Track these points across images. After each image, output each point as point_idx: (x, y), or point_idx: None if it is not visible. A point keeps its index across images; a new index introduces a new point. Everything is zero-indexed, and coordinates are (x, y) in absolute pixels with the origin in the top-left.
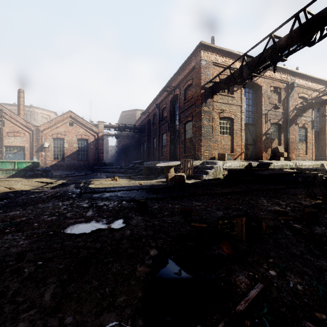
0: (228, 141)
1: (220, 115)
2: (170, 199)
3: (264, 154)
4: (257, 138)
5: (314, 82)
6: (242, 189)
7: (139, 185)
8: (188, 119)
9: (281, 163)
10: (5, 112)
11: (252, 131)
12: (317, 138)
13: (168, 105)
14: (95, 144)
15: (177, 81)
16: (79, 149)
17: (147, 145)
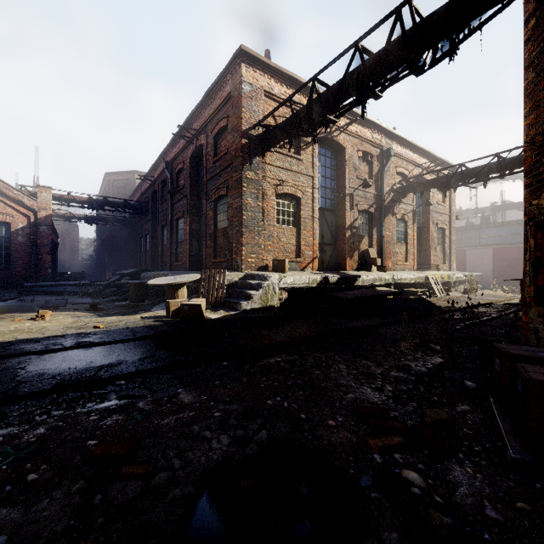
0: (291, 237)
1: (277, 189)
2: (127, 381)
3: (349, 261)
4: (338, 233)
5: (417, 152)
6: (307, 333)
7: (90, 331)
8: (221, 192)
9: (374, 276)
10: None
11: (331, 221)
12: (419, 238)
13: (188, 165)
14: (30, 234)
15: (201, 120)
16: None
17: (151, 239)
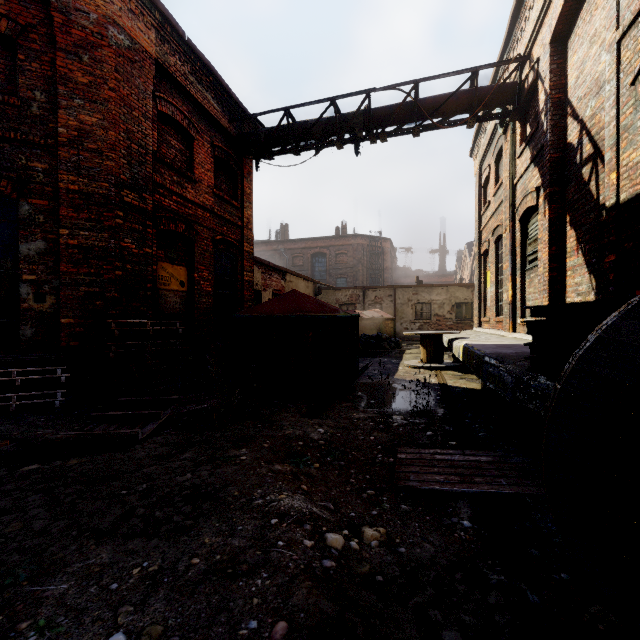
0: None
1: None
2: None
3: None
4: None
5: None
6: None
7: None
8: None
9: None
10: None
11: None
12: None
13: None
14: None
15: None
16: None
17: None
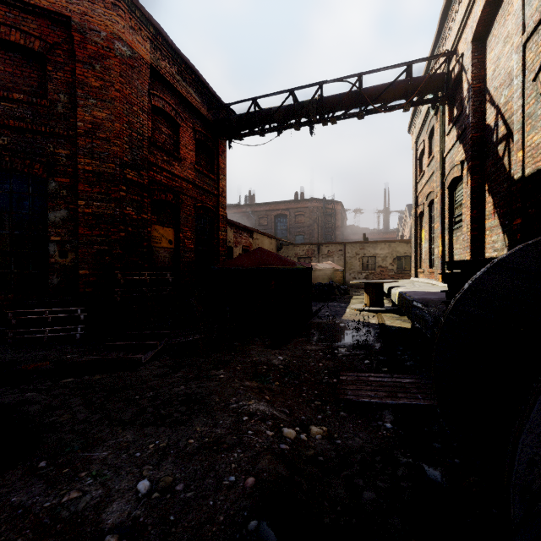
0: None
1: None
2: None
3: None
4: None
5: None
6: None
7: None
8: None
9: None
10: None
11: None
12: None
13: None
14: None
15: None
16: None
17: None
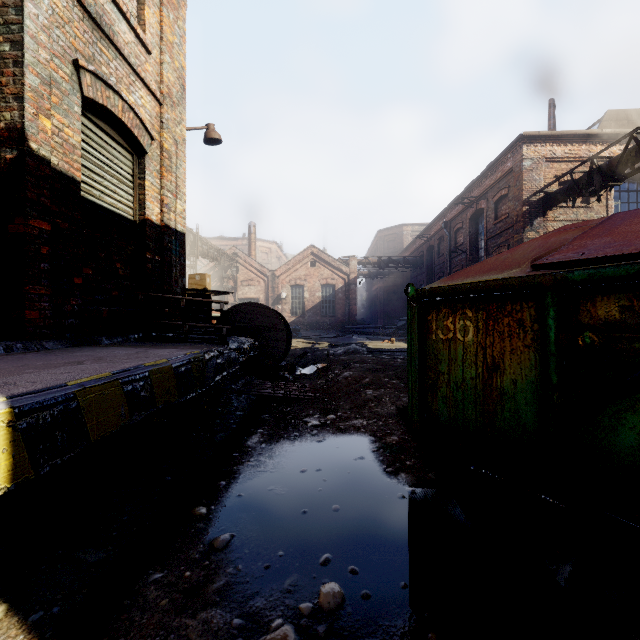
0: None
1: None
2: None
3: None
4: None
5: None
6: None
7: None
8: (502, 250)
9: None
10: (240, 256)
11: None
12: None
13: (467, 225)
14: (345, 291)
15: (481, 188)
16: (323, 300)
17: None
